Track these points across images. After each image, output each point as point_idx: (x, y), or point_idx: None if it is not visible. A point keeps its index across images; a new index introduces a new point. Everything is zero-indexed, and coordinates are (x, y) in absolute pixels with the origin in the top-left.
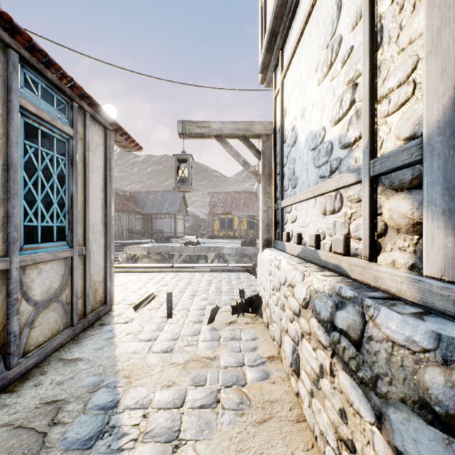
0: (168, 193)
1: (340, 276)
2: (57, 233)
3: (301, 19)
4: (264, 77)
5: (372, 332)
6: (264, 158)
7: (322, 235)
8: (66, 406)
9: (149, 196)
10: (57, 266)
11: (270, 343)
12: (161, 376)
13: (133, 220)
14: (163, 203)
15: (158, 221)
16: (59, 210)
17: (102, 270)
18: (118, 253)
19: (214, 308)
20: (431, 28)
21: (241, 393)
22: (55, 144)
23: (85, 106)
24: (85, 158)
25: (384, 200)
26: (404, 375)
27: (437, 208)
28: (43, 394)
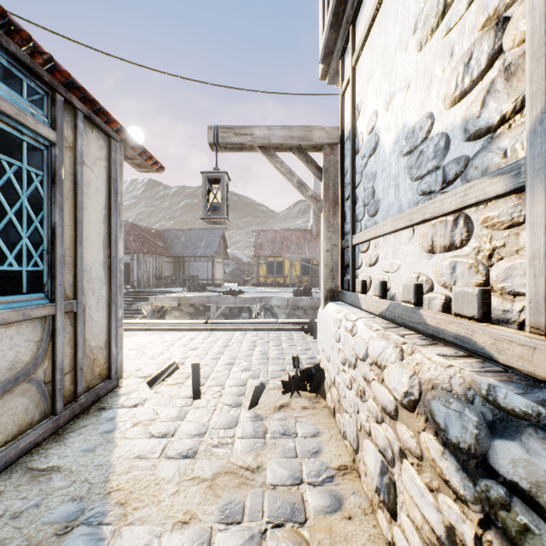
0: (205, 231)
1: (472, 358)
2: (29, 281)
3: None
4: (327, 69)
5: None
6: (328, 177)
7: (426, 285)
8: None
9: (181, 235)
10: (28, 329)
11: (339, 443)
12: (174, 503)
13: (161, 263)
14: (198, 244)
15: (192, 265)
16: (32, 248)
17: (103, 332)
18: (141, 304)
19: (258, 386)
20: None
21: (299, 540)
22: (24, 151)
23: (76, 102)
24: (76, 176)
25: None
26: None
27: None
28: None
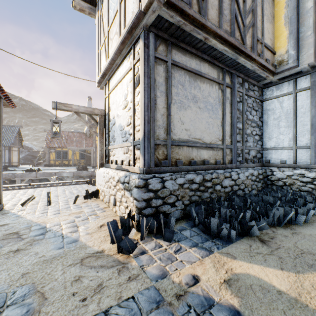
0: None
1: (127, 172)
2: None
3: (117, 79)
4: (100, 85)
5: (131, 179)
6: (100, 125)
7: (123, 160)
8: (20, 232)
9: None
10: None
11: (105, 204)
12: (60, 219)
13: None
14: None
15: None
16: None
17: None
18: None
19: (76, 196)
20: (141, 119)
21: (96, 215)
22: None
23: None
24: None
25: (136, 151)
26: (134, 183)
27: (142, 154)
28: (2, 233)
